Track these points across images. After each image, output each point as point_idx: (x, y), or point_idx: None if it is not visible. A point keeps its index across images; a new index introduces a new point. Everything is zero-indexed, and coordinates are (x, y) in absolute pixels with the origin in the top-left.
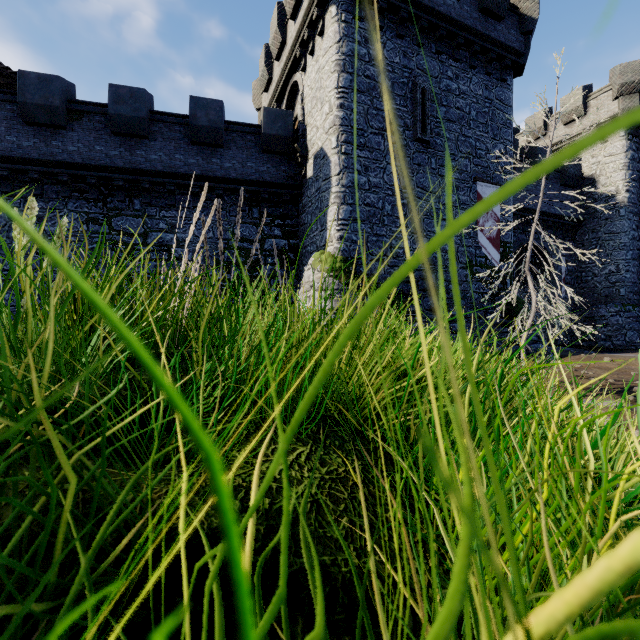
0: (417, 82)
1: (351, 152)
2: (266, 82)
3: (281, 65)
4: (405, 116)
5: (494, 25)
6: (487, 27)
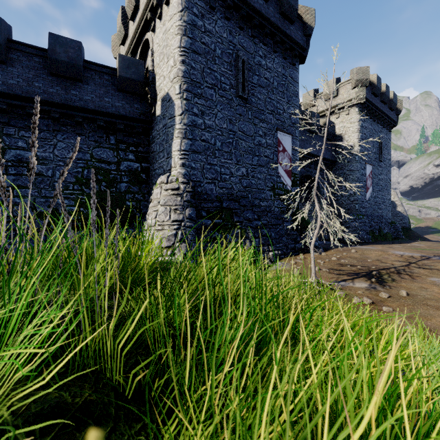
0: (239, 54)
1: (191, 99)
2: (123, 36)
3: (135, 24)
4: (230, 78)
5: (288, 25)
6: (284, 26)
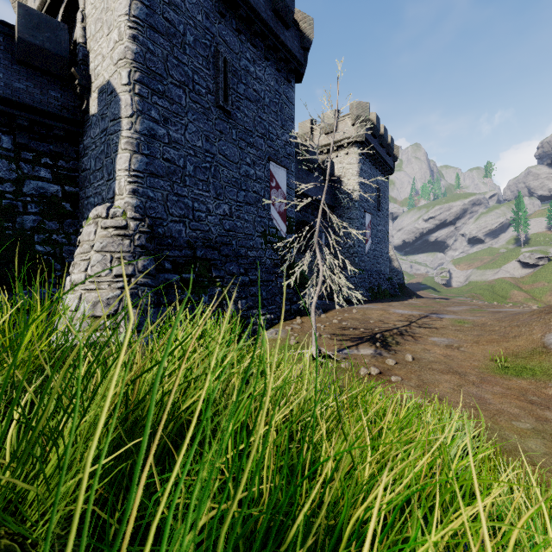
0: (219, 49)
1: (147, 96)
2: None
3: None
4: (208, 79)
5: (283, 30)
6: (278, 28)
